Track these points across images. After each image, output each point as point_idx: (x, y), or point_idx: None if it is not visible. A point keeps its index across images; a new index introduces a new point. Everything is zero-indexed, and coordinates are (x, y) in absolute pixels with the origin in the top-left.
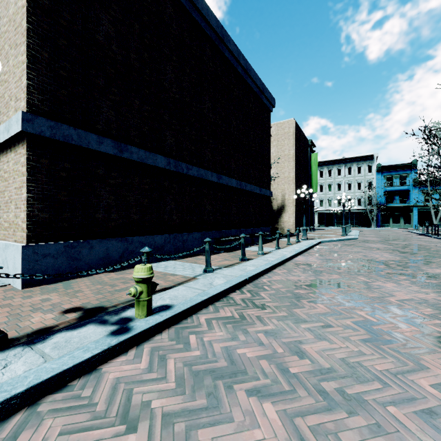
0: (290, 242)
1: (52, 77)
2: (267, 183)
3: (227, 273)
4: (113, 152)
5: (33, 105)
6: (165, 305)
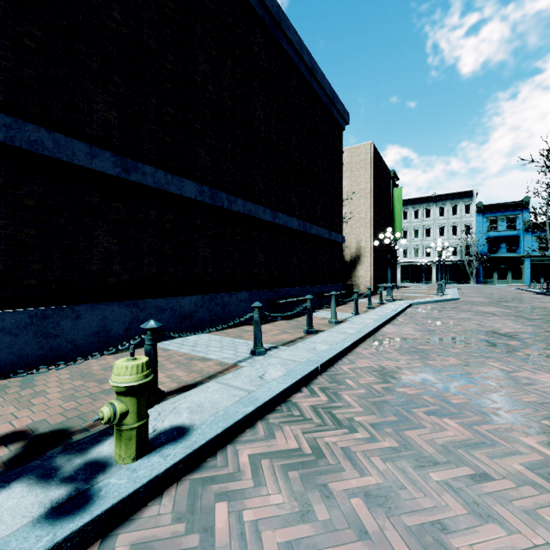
0: (372, 305)
1: (10, 47)
2: (338, 225)
3: (287, 357)
4: (114, 172)
5: None
6: (177, 427)
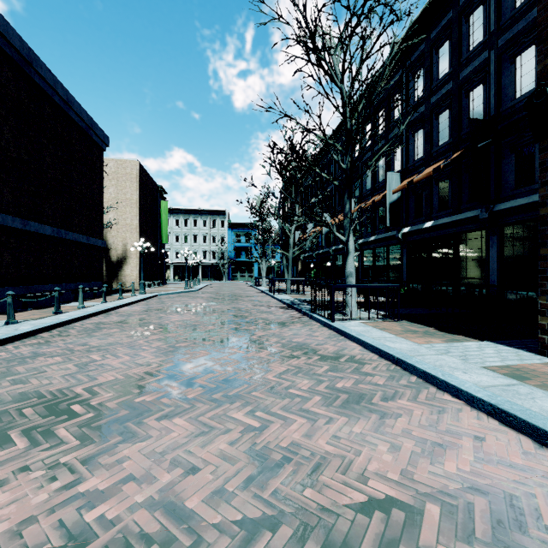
0: (122, 296)
1: None
2: (98, 232)
3: (36, 323)
4: None
5: None
6: None
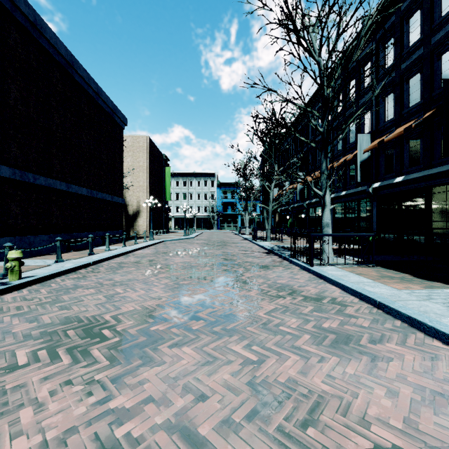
0: (137, 242)
1: None
2: (119, 192)
3: (76, 261)
4: None
5: None
6: (29, 276)
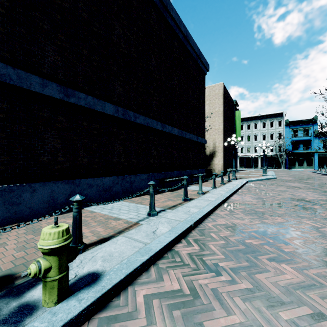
0: (223, 182)
1: None
2: (202, 133)
3: (171, 217)
4: (59, 96)
5: None
6: (92, 273)
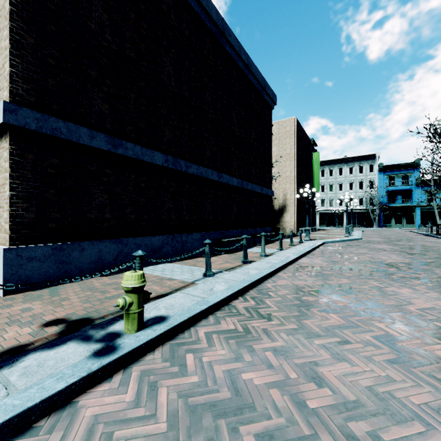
0: (293, 243)
1: (39, 65)
2: (268, 182)
3: (229, 278)
4: (106, 148)
5: (17, 94)
6: (159, 316)
